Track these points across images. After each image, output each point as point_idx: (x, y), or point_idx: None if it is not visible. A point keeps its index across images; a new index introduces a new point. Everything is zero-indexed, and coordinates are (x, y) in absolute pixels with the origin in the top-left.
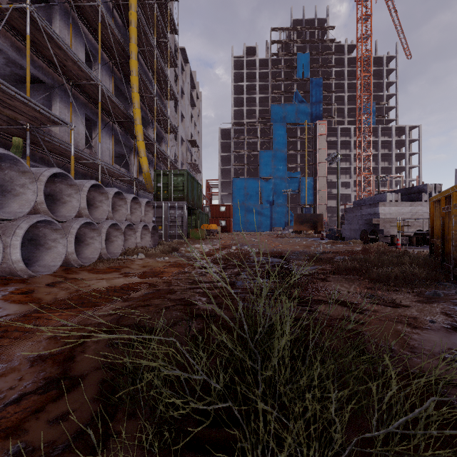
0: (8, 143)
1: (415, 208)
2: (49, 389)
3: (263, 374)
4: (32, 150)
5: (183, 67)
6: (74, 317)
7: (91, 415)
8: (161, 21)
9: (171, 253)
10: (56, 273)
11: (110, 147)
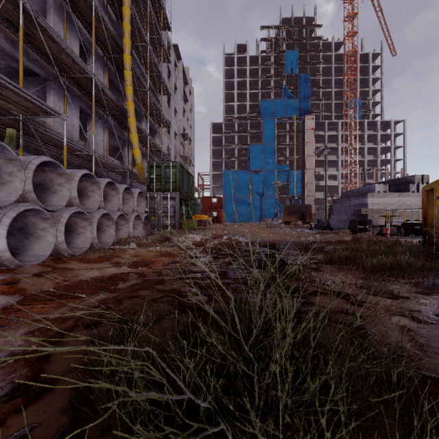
0: (2, 134)
1: (403, 199)
2: (14, 396)
3: (258, 378)
4: (26, 141)
5: (176, 63)
6: (56, 309)
7: (58, 432)
8: (154, 17)
9: (162, 243)
10: (44, 263)
11: (104, 139)
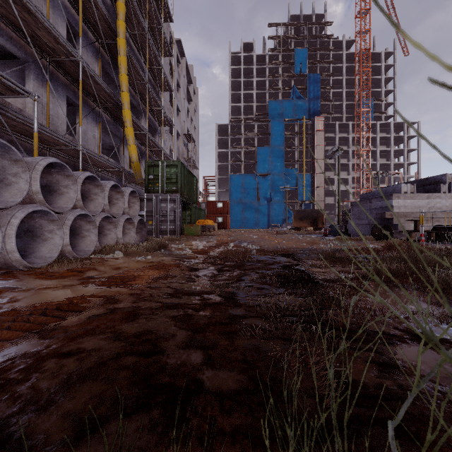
0: None
1: (432, 201)
2: None
3: None
4: None
5: (179, 59)
6: None
7: None
8: (154, 4)
9: (157, 251)
10: None
11: (97, 135)
